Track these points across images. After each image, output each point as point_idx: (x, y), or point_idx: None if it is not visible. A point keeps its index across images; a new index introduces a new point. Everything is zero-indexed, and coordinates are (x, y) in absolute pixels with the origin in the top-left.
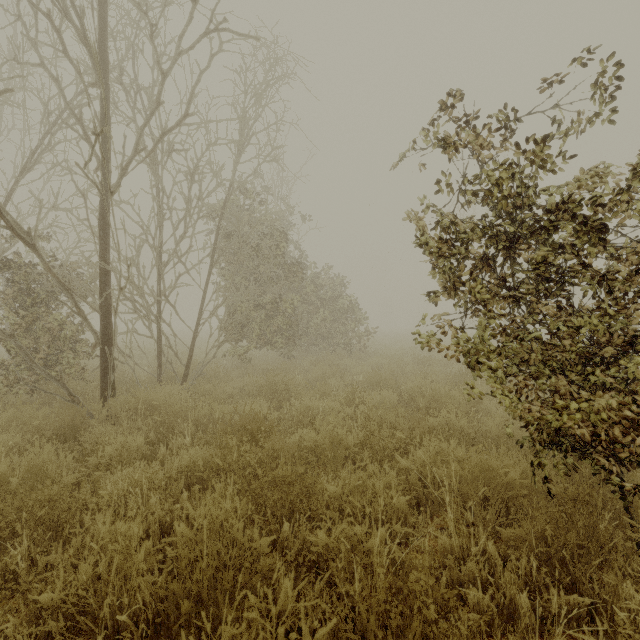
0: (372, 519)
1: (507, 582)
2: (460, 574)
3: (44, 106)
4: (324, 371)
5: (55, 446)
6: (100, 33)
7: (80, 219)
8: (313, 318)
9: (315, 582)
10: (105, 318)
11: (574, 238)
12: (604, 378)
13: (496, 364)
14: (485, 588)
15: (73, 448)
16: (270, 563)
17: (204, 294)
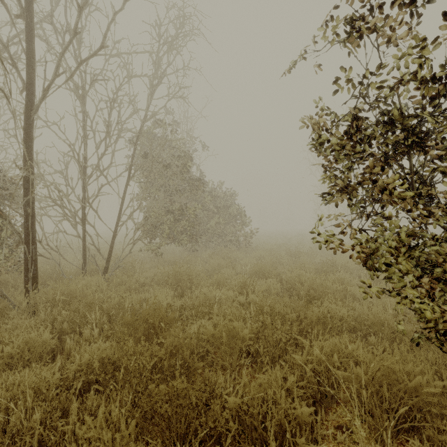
0: None
1: None
2: None
3: None
4: (219, 263)
5: None
6: None
7: (11, 135)
8: (210, 221)
9: None
10: (28, 220)
11: None
12: None
13: (407, 266)
14: None
15: None
16: None
17: (122, 201)
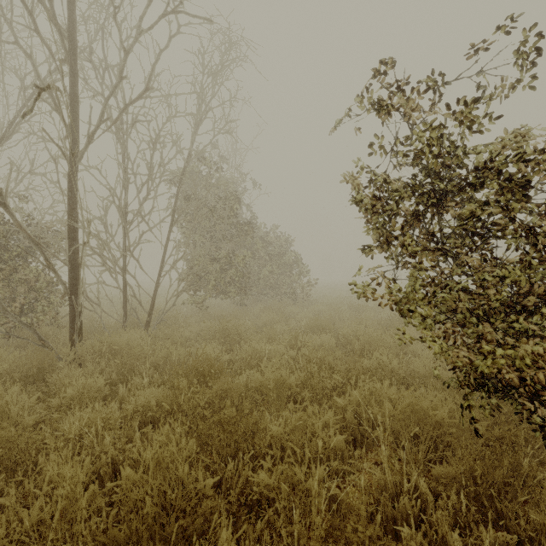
0: (311, 459)
1: (439, 520)
2: (394, 510)
3: (21, 81)
4: (271, 317)
5: (19, 388)
6: (69, 14)
7: (52, 182)
8: (262, 271)
9: (257, 518)
10: (73, 270)
11: (497, 196)
12: (528, 325)
13: (426, 312)
14: (417, 523)
15: (41, 388)
16: (212, 505)
17: (165, 249)
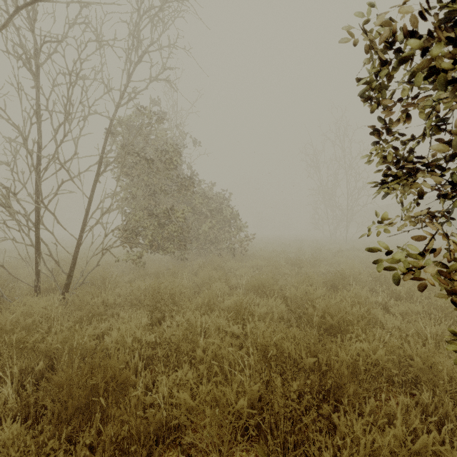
0: None
1: None
2: None
3: None
4: (210, 275)
5: None
6: None
7: None
8: (202, 226)
9: None
10: None
11: None
12: None
13: None
14: None
15: None
16: None
17: (89, 201)
